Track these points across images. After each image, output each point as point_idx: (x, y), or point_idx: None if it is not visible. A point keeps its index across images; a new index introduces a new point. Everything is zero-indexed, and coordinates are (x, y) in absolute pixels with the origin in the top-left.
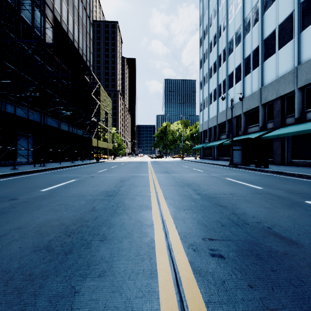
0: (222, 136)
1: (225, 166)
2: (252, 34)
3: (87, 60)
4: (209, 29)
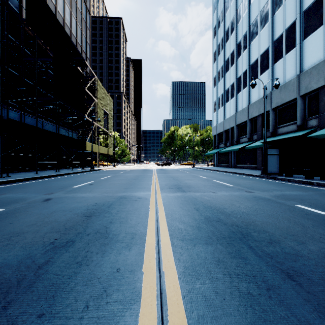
0: (242, 139)
1: (255, 177)
2: (286, 8)
3: (83, 52)
4: (225, 15)
